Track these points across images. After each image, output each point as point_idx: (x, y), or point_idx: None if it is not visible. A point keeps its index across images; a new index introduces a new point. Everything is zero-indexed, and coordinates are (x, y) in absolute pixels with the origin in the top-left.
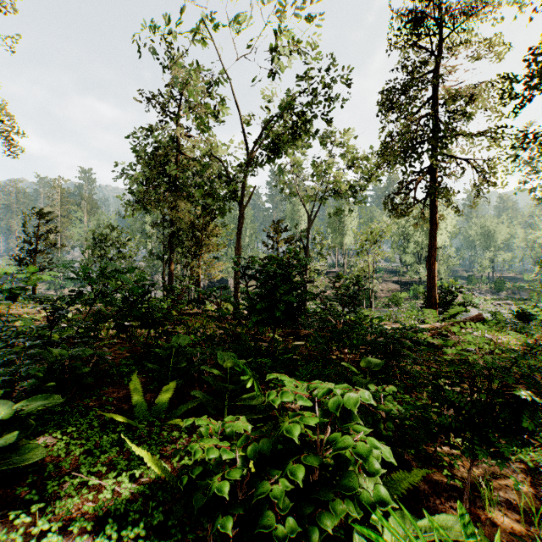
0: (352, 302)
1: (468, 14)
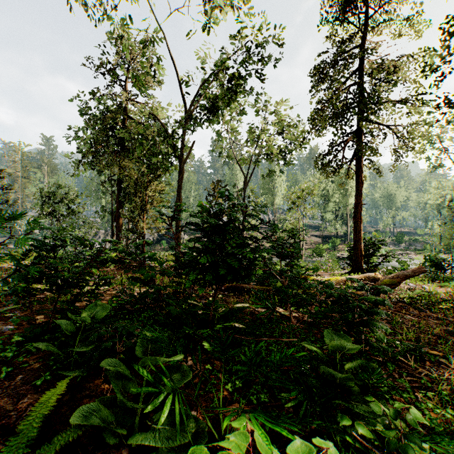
0: (291, 255)
1: None
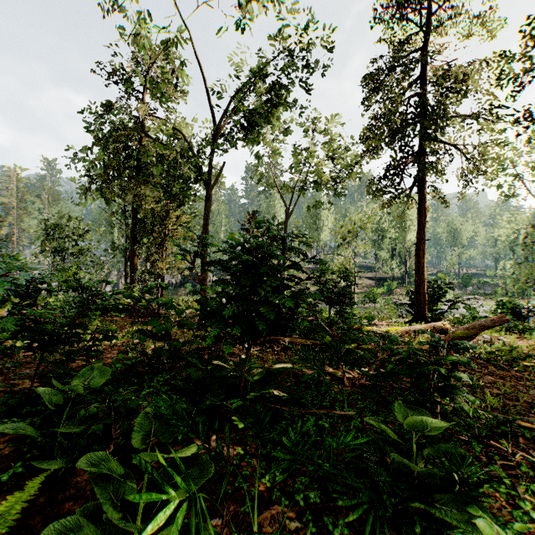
0: (342, 301)
1: None
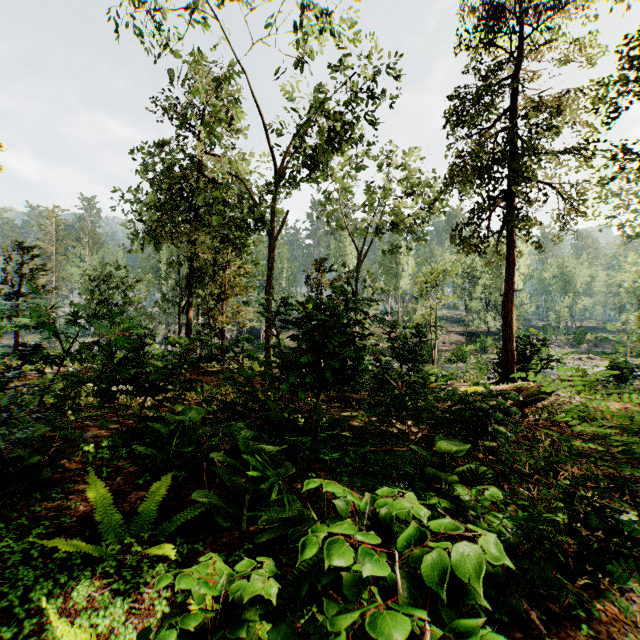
0: (414, 358)
1: (553, 5)
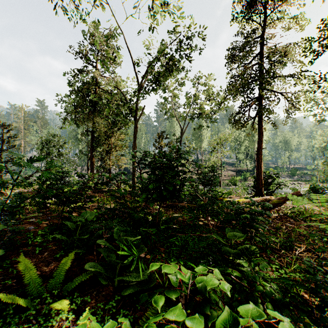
0: (211, 184)
1: None
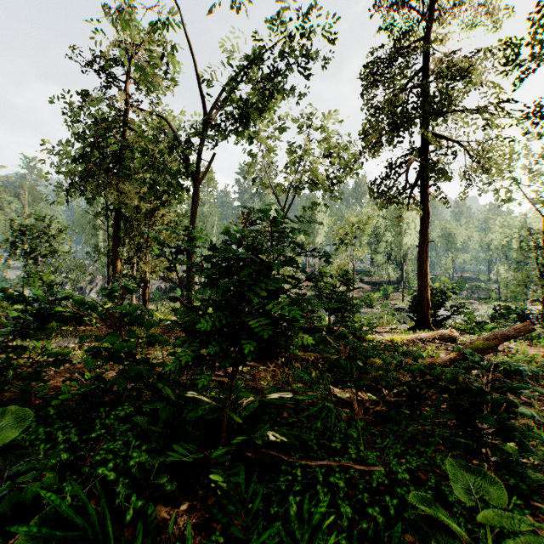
0: (345, 308)
1: None
